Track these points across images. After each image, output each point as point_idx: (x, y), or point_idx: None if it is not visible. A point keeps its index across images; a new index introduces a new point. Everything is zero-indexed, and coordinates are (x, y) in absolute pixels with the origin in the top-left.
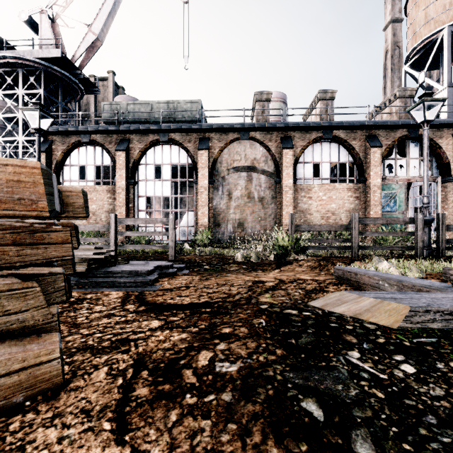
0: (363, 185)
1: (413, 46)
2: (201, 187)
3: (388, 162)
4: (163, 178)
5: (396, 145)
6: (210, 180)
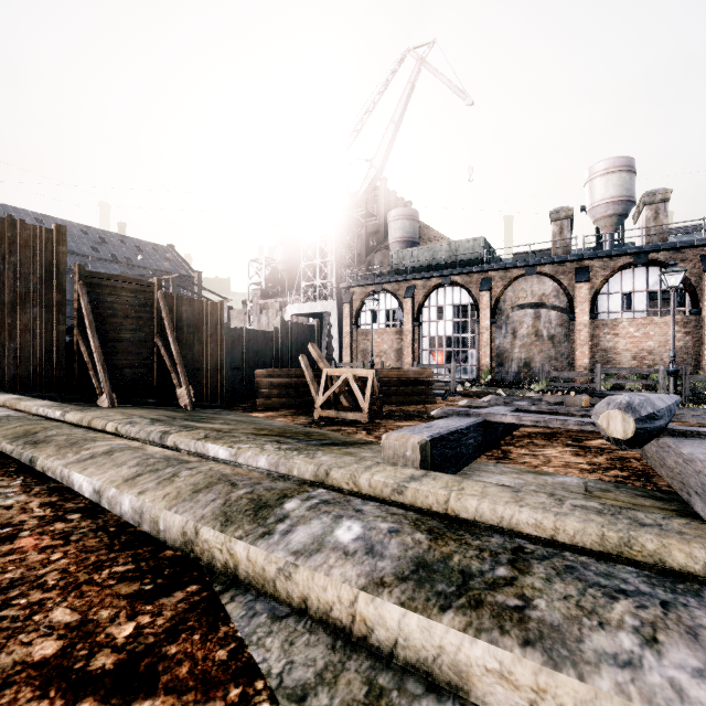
0: (696, 318)
1: None
2: (482, 327)
3: None
4: (445, 319)
5: None
6: (492, 320)
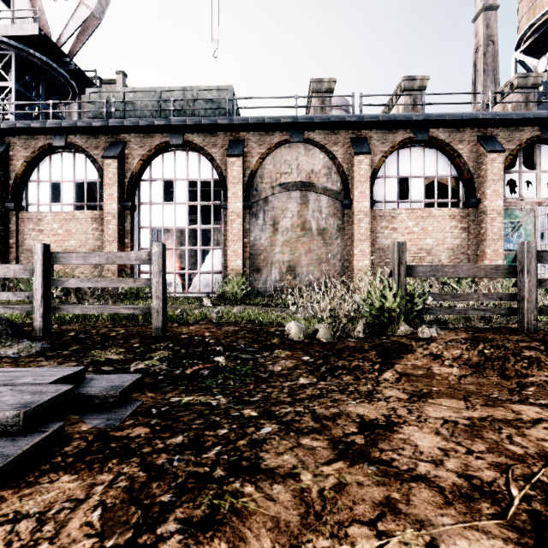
0: (474, 211)
1: (531, 21)
2: (231, 212)
3: (510, 177)
4: (175, 201)
5: (520, 152)
6: (245, 203)
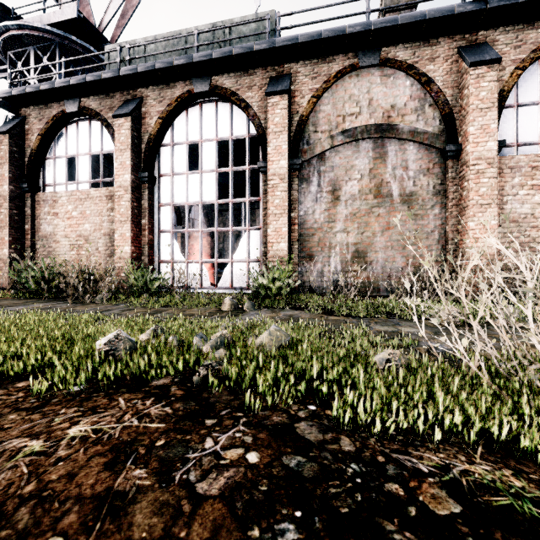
0: None
1: None
2: (273, 174)
3: None
4: (202, 168)
5: None
6: (292, 162)
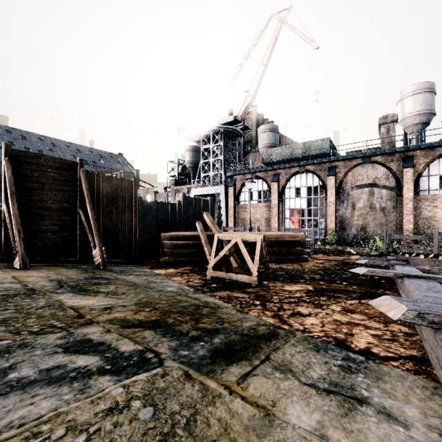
0: None
1: None
2: (329, 202)
3: None
4: (301, 196)
5: None
6: (337, 197)
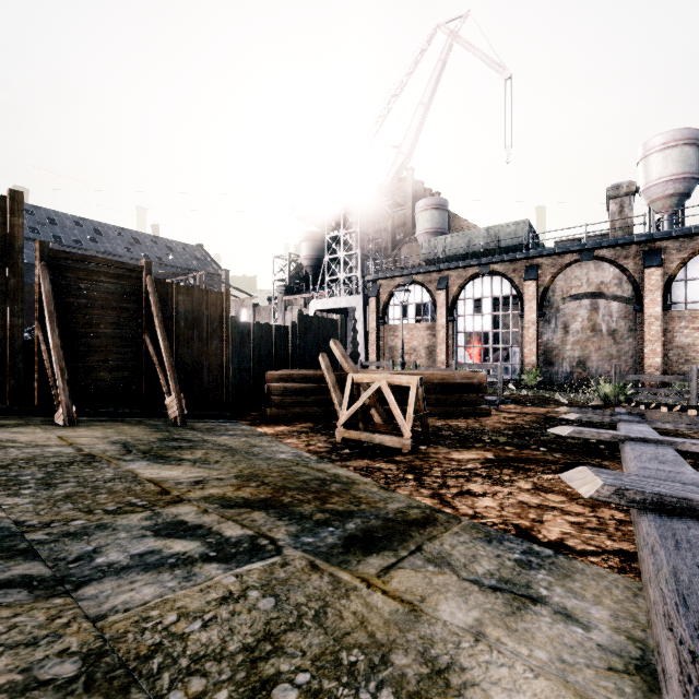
0: None
1: None
2: (527, 321)
3: None
4: (483, 312)
5: None
6: (539, 313)
